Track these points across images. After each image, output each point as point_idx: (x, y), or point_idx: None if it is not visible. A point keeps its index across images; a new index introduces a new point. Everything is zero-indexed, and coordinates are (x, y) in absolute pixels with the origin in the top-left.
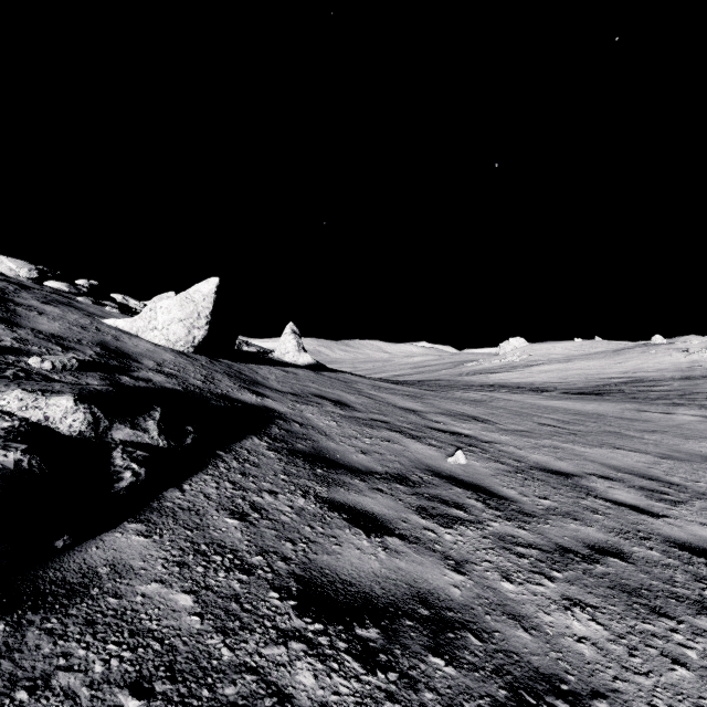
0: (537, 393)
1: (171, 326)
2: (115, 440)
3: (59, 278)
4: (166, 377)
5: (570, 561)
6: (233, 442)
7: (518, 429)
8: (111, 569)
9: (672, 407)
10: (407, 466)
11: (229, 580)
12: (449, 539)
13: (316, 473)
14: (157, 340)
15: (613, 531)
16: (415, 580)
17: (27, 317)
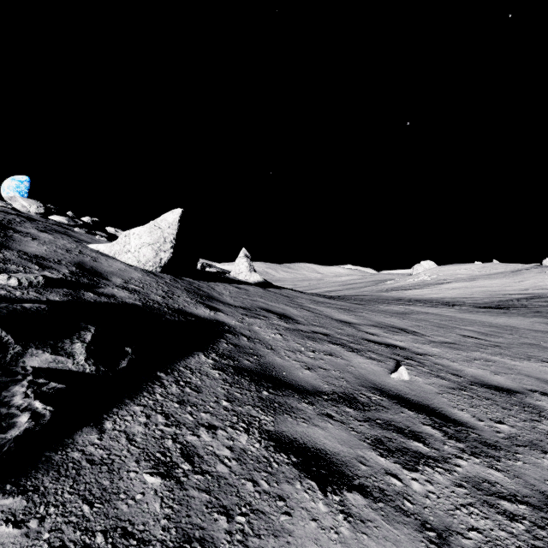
0: (449, 307)
1: (142, 249)
2: (26, 368)
3: (61, 214)
4: (129, 293)
5: None
6: (178, 360)
7: (445, 340)
8: None
9: None
10: (352, 384)
11: None
12: (418, 490)
13: (261, 396)
14: (130, 261)
15: None
16: None
17: (19, 241)
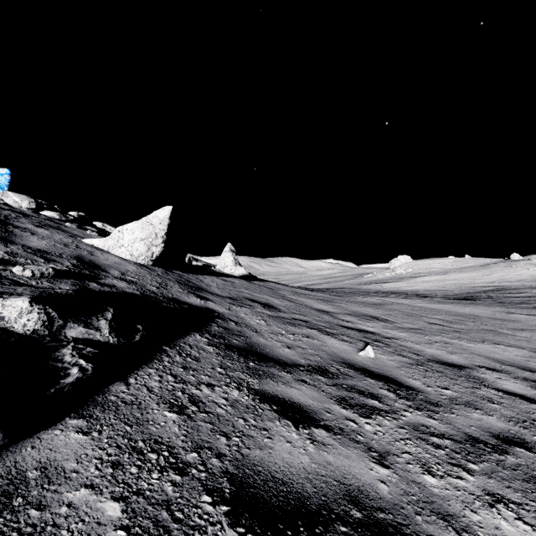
0: (422, 298)
1: (135, 244)
2: (68, 337)
3: (52, 209)
4: (127, 283)
5: (482, 452)
6: (178, 338)
7: (412, 327)
8: (41, 473)
9: (534, 309)
10: (325, 359)
11: (162, 482)
12: (369, 429)
13: (249, 366)
14: (123, 255)
15: (512, 420)
16: (344, 476)
17: (20, 236)
